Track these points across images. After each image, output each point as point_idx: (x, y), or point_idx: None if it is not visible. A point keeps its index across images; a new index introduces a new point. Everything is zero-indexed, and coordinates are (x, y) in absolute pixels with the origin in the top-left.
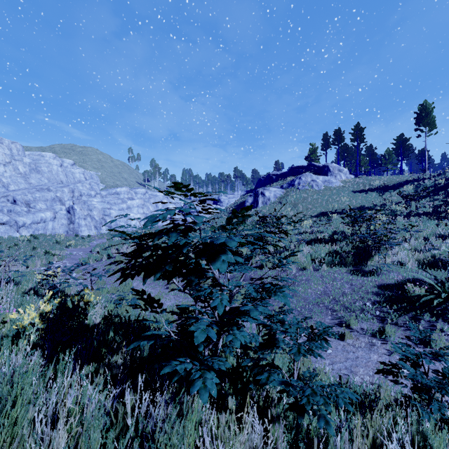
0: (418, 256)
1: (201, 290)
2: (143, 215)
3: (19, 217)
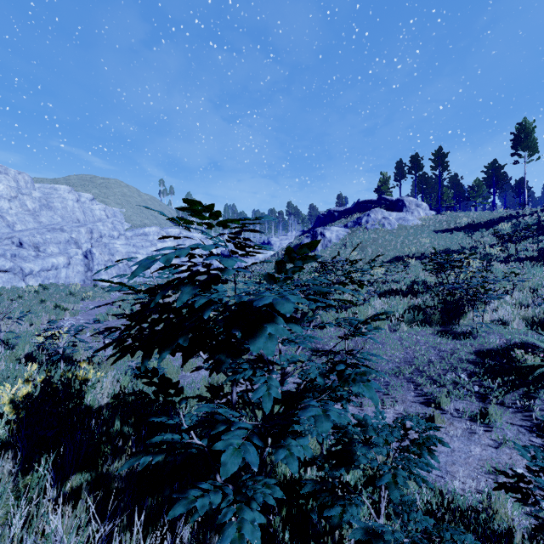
0: (526, 313)
1: (238, 371)
2: (176, 260)
3: (25, 263)
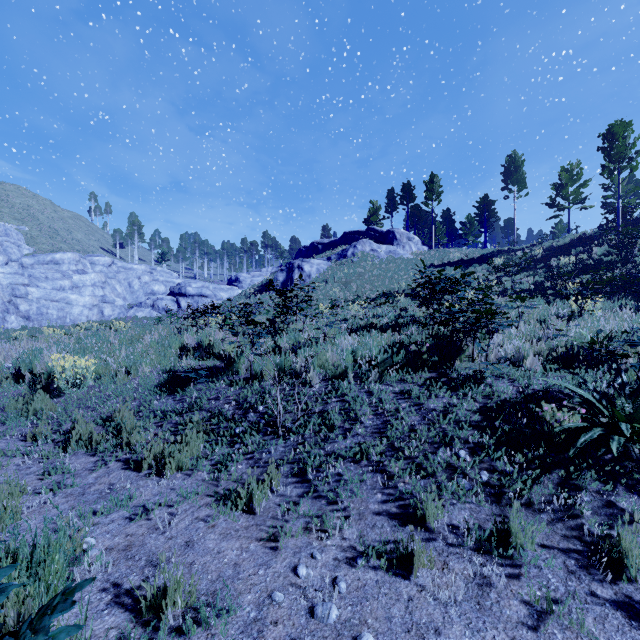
0: (540, 348)
1: None
2: (97, 297)
3: None
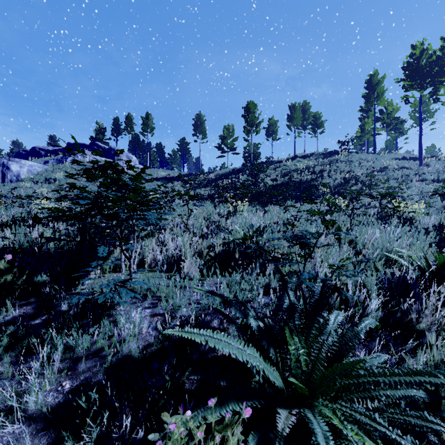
0: (200, 246)
1: None
2: None
3: None
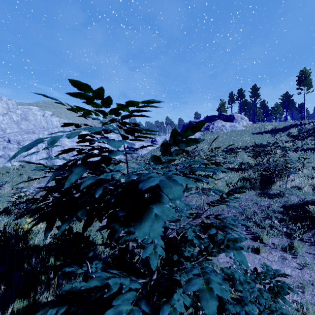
0: (312, 182)
1: (132, 232)
2: None
3: (11, 152)
